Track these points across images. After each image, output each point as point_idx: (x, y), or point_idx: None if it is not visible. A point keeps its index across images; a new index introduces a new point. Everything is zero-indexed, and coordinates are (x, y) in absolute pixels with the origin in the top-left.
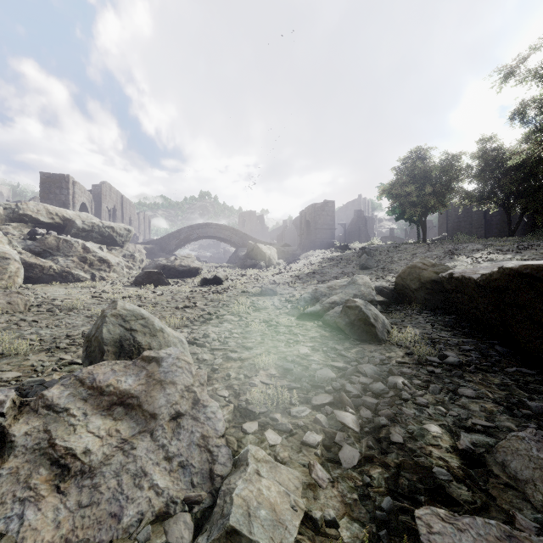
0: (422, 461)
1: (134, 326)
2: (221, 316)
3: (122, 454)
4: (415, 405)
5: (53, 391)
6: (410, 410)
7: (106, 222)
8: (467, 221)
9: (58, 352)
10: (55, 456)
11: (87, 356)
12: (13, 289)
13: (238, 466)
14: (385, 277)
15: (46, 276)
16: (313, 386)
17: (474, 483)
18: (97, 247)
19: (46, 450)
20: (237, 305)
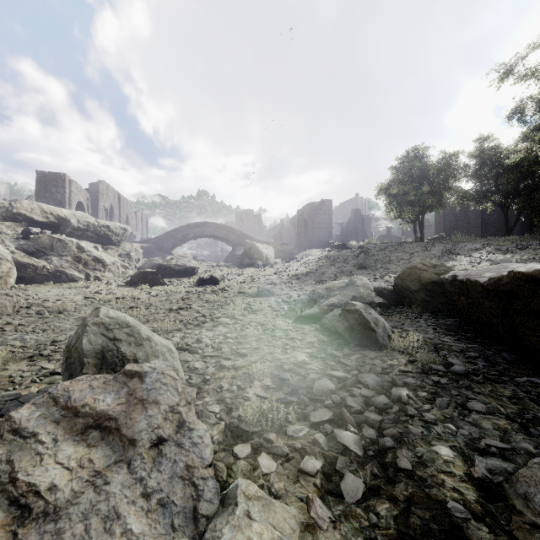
0: (434, 494)
1: (118, 335)
2: (215, 319)
3: (93, 490)
4: (422, 422)
5: (22, 412)
6: (417, 428)
7: (102, 221)
8: (464, 220)
9: (40, 360)
10: (15, 494)
11: (67, 368)
12: (5, 290)
13: (226, 504)
14: (383, 276)
15: (39, 276)
16: (311, 399)
17: (495, 522)
18: (93, 246)
19: (5, 486)
20: (232, 307)
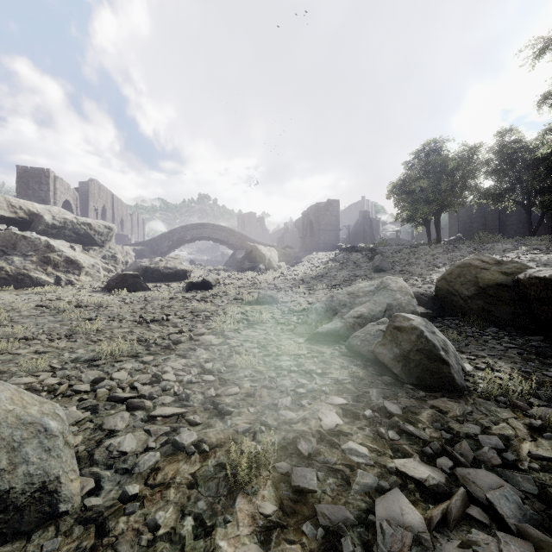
0: None
1: None
2: (196, 336)
3: None
4: None
5: None
6: None
7: (82, 218)
8: (480, 221)
9: None
10: None
11: None
12: None
13: None
14: (408, 280)
15: None
16: None
17: None
18: (68, 246)
19: None
20: (223, 318)
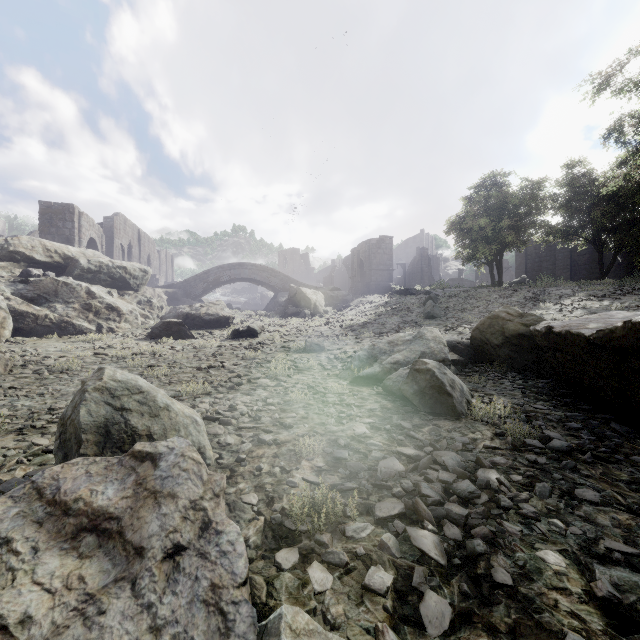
0: (546, 621)
1: (127, 403)
2: (253, 380)
3: (82, 623)
4: (519, 517)
5: None
6: (514, 525)
7: (117, 261)
8: (550, 260)
9: (31, 434)
10: None
11: (61, 446)
12: None
13: None
14: (456, 328)
15: (40, 327)
16: (375, 486)
17: None
18: (106, 291)
19: None
20: (274, 365)
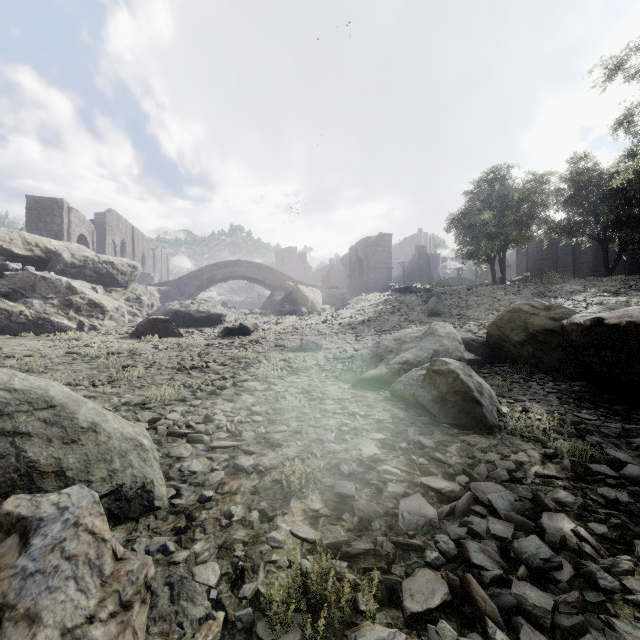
0: None
1: (24, 424)
2: (240, 383)
3: None
4: (633, 608)
5: None
6: (634, 629)
7: (103, 256)
8: (552, 258)
9: None
10: None
11: None
12: None
13: None
14: (464, 325)
15: (14, 324)
16: (398, 545)
17: None
18: (90, 287)
19: None
20: (265, 365)
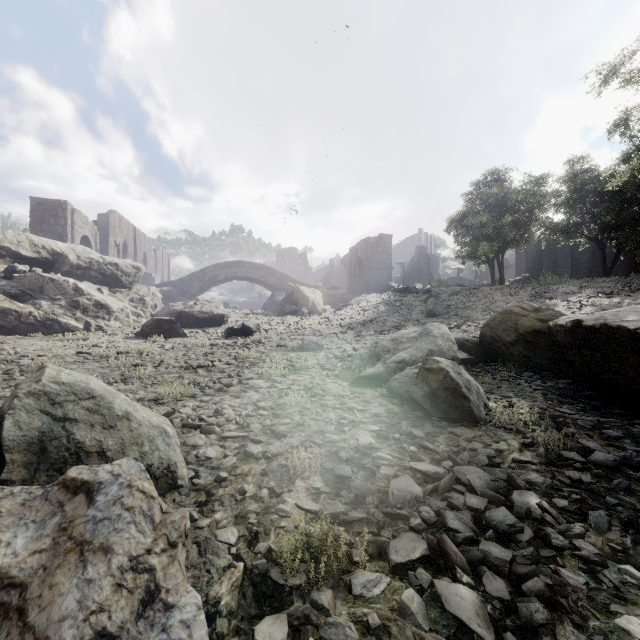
0: None
1: (72, 412)
2: (245, 381)
3: None
4: (578, 561)
5: None
6: (575, 575)
7: (108, 258)
8: (551, 259)
9: None
10: None
11: None
12: None
13: None
14: (460, 326)
15: (24, 325)
16: (387, 515)
17: None
18: (96, 288)
19: None
20: (269, 365)
